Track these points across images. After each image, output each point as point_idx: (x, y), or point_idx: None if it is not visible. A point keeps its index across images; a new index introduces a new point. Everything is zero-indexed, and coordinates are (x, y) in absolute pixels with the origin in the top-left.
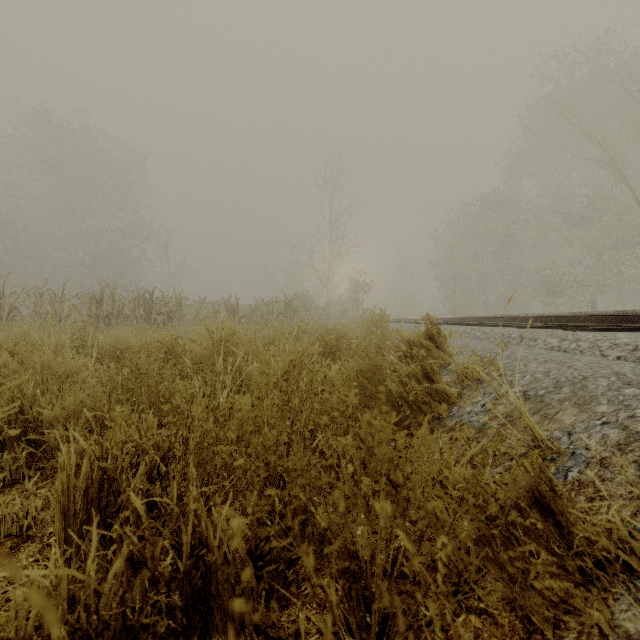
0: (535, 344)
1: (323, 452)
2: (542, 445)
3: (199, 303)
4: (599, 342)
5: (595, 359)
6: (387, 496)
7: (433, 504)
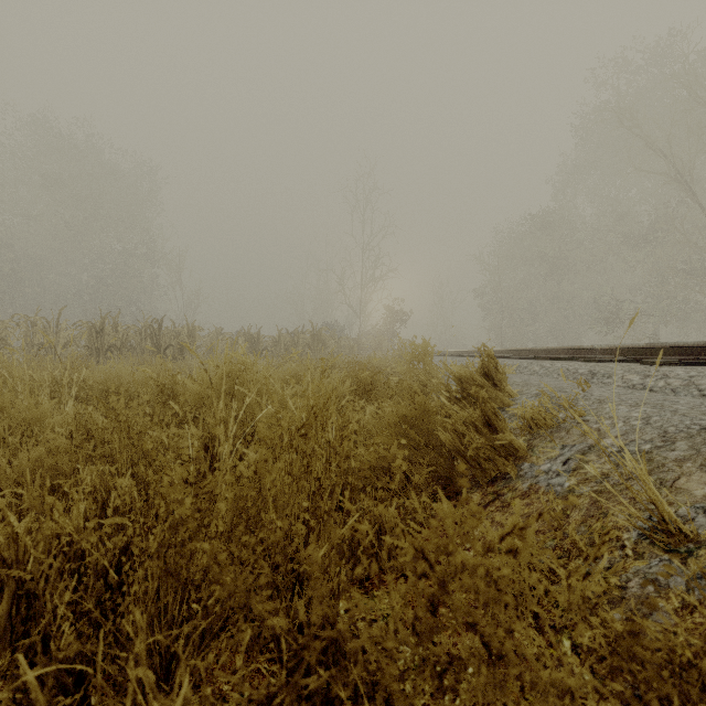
0: (611, 381)
1: (357, 530)
2: (673, 530)
3: (215, 334)
4: (695, 379)
5: (697, 401)
6: (478, 671)
7: (555, 674)
